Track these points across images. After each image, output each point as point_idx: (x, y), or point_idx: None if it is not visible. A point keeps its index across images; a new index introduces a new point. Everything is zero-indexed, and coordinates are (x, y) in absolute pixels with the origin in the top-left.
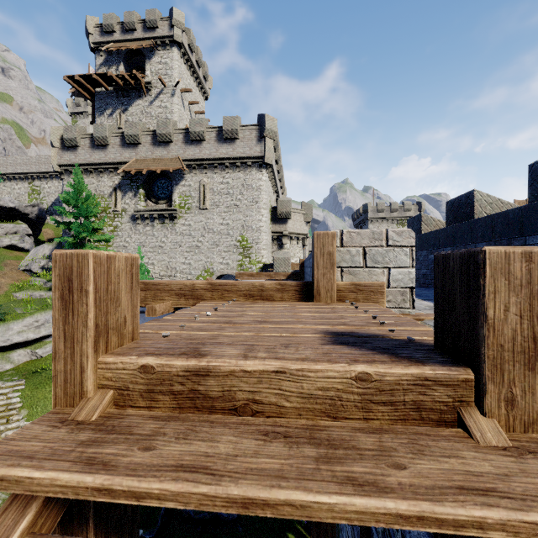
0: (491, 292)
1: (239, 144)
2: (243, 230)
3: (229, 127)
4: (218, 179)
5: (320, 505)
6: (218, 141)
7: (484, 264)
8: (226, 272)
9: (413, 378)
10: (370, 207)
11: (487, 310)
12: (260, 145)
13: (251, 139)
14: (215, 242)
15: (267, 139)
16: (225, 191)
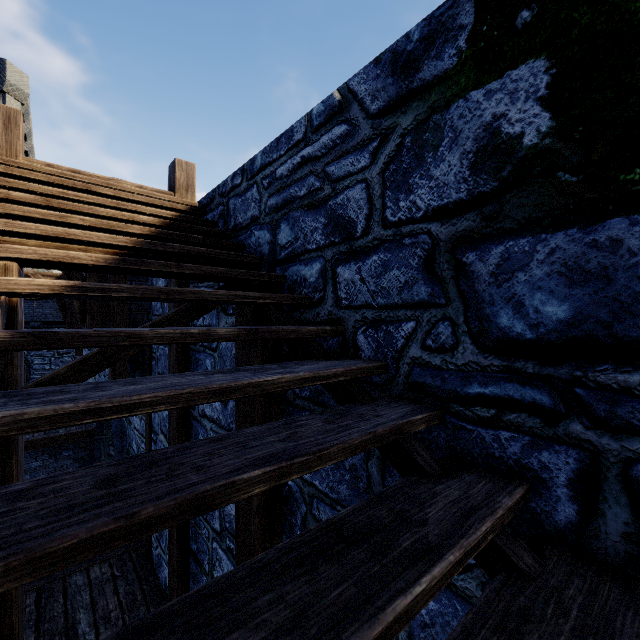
0: (177, 170)
1: None
2: None
3: None
4: None
5: (128, 188)
6: None
7: (176, 162)
8: None
9: (156, 190)
10: None
11: (176, 174)
12: None
13: None
14: None
15: (10, 97)
16: None
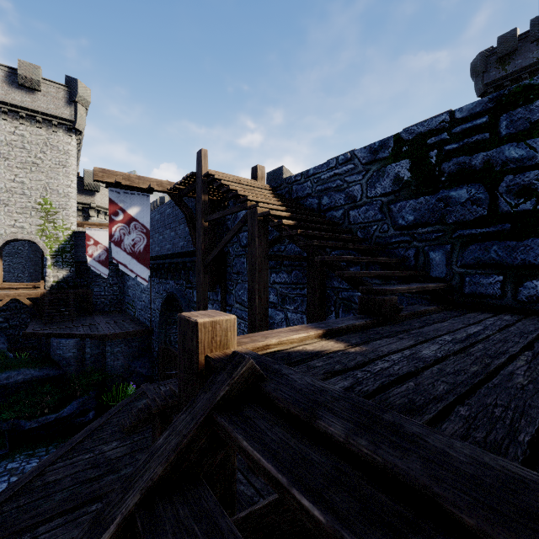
0: (258, 170)
1: (42, 97)
2: (46, 193)
3: (27, 74)
4: (7, 127)
5: (246, 180)
6: (9, 84)
7: (258, 166)
8: (21, 237)
9: (250, 180)
10: (167, 200)
11: (258, 172)
12: (69, 108)
13: (58, 98)
14: (2, 200)
15: (79, 105)
16: (19, 144)
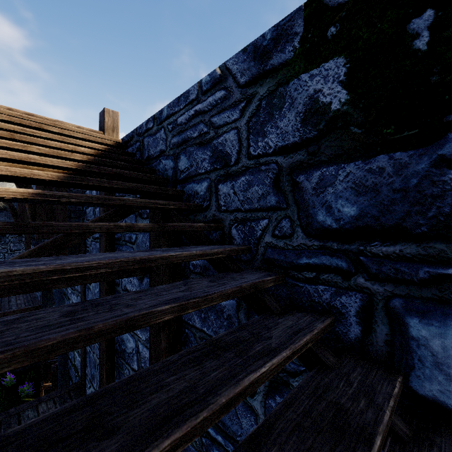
0: (106, 116)
1: None
2: None
3: None
4: None
5: (70, 127)
6: None
7: (105, 110)
8: None
9: (90, 130)
10: None
11: (105, 119)
12: None
13: None
14: None
15: None
16: None
